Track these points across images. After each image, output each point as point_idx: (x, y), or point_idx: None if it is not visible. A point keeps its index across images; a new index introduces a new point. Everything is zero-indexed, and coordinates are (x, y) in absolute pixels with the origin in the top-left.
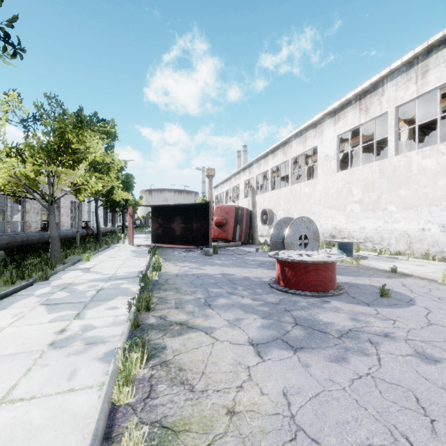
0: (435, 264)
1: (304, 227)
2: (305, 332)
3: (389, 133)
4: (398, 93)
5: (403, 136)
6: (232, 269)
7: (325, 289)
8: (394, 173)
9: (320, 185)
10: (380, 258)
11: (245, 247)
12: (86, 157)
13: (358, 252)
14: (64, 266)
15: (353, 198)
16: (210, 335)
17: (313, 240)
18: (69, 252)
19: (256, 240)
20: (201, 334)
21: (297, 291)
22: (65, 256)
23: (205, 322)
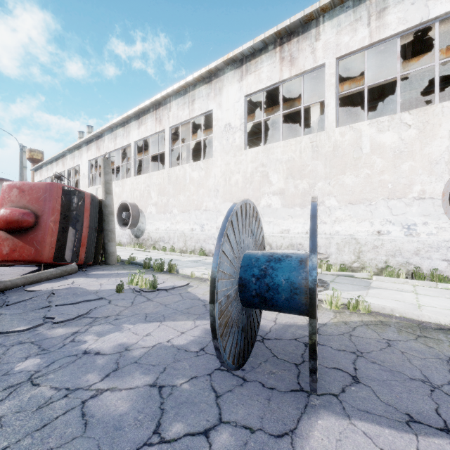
0: (414, 284)
1: None
2: None
3: (327, 94)
4: (342, 37)
5: (314, 117)
6: None
7: None
8: (334, 152)
9: (217, 168)
10: (337, 280)
11: (88, 274)
12: None
13: None
14: None
15: (271, 187)
16: None
17: None
18: None
19: (112, 257)
20: None
21: None
22: None
23: None
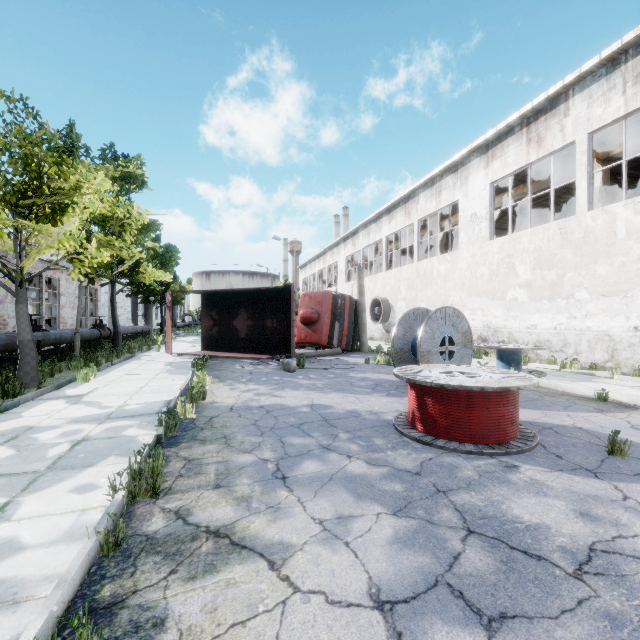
0: None
1: (448, 324)
2: (495, 556)
3: (577, 175)
4: (593, 110)
5: (594, 184)
6: (328, 395)
7: (502, 439)
8: (585, 239)
9: (463, 261)
10: (565, 375)
11: (348, 356)
12: (75, 203)
13: (527, 365)
14: (37, 392)
15: (517, 279)
16: (278, 572)
17: (462, 346)
18: (59, 366)
19: (364, 346)
20: (259, 567)
21: (450, 443)
22: (50, 373)
23: (271, 527)
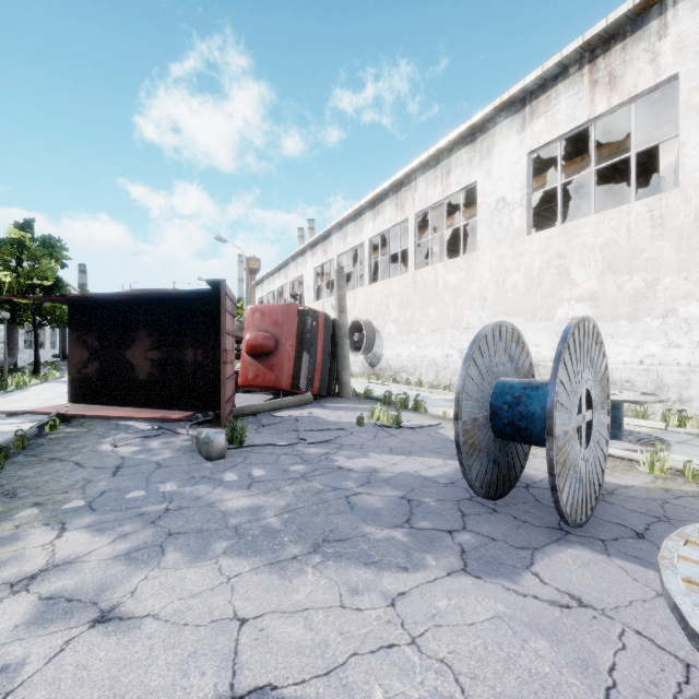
0: None
1: (586, 361)
2: None
3: (682, 126)
4: None
5: (666, 160)
6: (294, 592)
7: None
8: (698, 224)
9: (484, 266)
10: (693, 442)
11: (324, 406)
12: None
13: None
14: None
15: (574, 290)
16: None
17: (600, 410)
18: None
19: (346, 388)
20: None
21: None
22: None
23: None
